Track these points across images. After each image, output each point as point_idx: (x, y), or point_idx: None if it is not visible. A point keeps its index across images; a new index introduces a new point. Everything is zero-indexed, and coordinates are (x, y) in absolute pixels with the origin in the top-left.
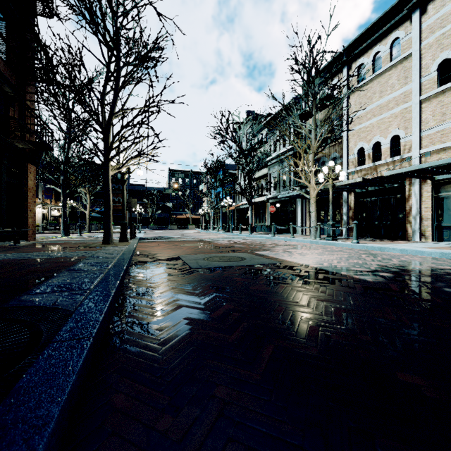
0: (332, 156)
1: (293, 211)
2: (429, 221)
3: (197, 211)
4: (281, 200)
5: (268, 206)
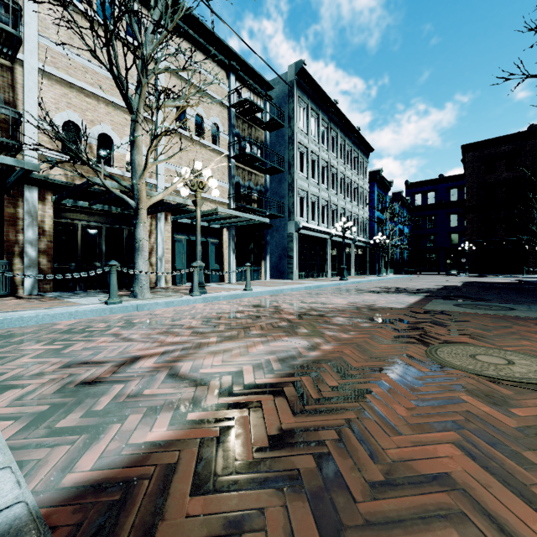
0: None
1: None
2: (170, 264)
3: None
4: None
5: None
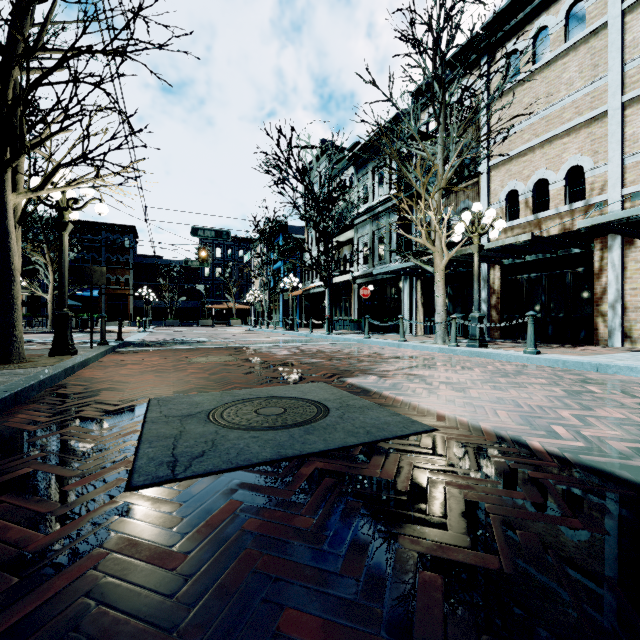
0: (462, 205)
1: (396, 297)
2: (639, 312)
3: (245, 297)
4: (376, 279)
5: (354, 289)
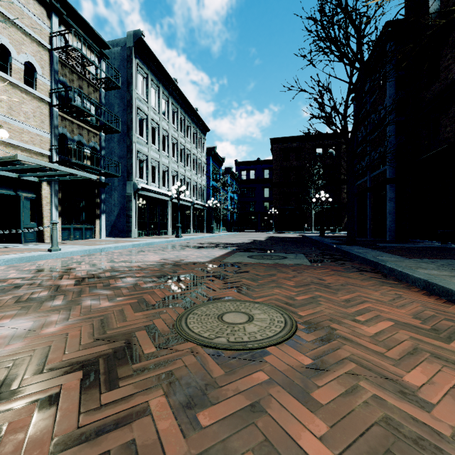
0: None
1: None
2: None
3: None
4: None
5: None
